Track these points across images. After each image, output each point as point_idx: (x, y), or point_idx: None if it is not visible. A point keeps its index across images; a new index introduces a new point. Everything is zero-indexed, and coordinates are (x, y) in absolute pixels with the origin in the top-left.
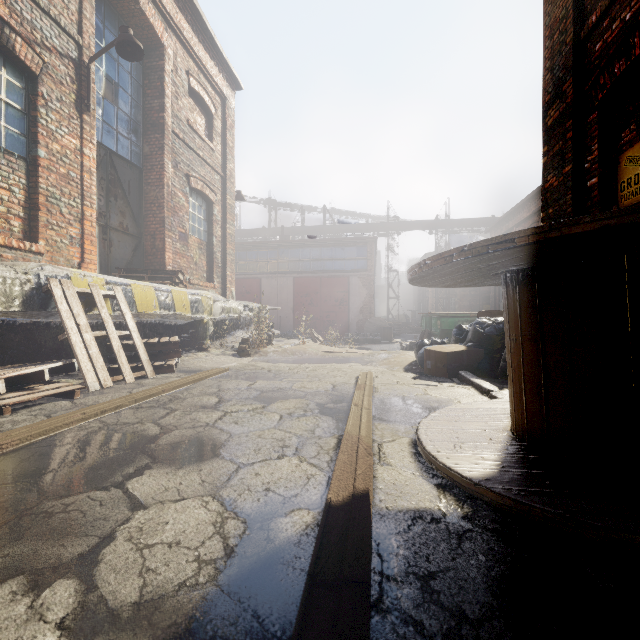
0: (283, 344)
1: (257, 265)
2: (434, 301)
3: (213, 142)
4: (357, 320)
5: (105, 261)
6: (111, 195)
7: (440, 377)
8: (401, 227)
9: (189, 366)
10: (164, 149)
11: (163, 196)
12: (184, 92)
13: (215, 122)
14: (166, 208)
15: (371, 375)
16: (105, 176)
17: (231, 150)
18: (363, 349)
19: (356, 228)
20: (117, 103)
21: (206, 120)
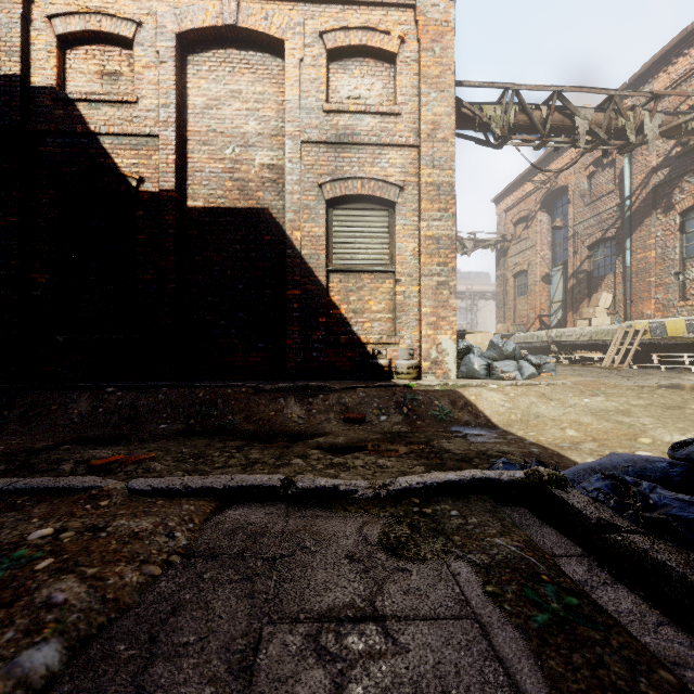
0: None
1: None
2: None
3: None
4: None
5: None
6: None
7: None
8: None
9: (691, 375)
10: None
11: None
12: None
13: None
14: None
15: None
16: None
17: None
18: None
19: None
20: None
21: None
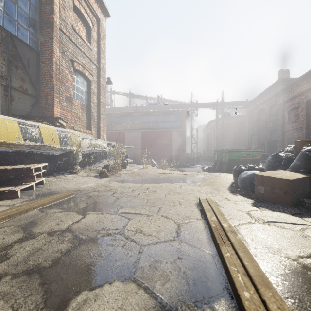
0: (133, 168)
1: (122, 125)
2: (215, 145)
3: (91, 44)
4: (176, 154)
5: (6, 110)
6: (12, 65)
7: (282, 204)
8: (198, 106)
9: (52, 187)
10: (53, 39)
11: (52, 70)
12: (69, 7)
13: (92, 33)
14: (55, 78)
15: (215, 205)
16: (7, 51)
17: (103, 52)
18: (180, 170)
19: (175, 106)
20: (17, 2)
21: (86, 30)
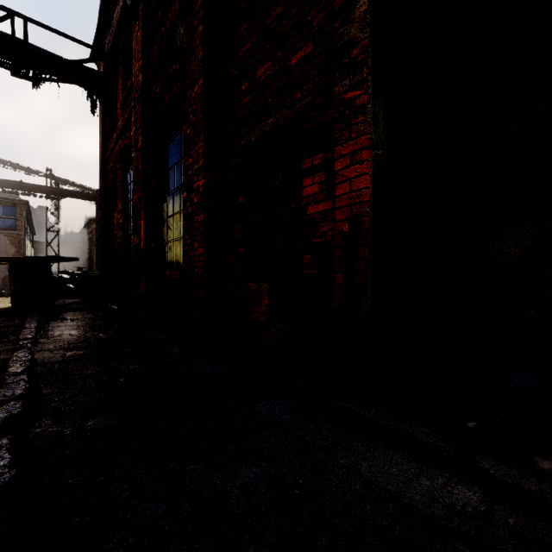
0: None
1: None
2: None
3: None
4: (4, 276)
5: None
6: None
7: None
8: (61, 193)
9: None
10: None
11: None
12: None
13: None
14: None
15: None
16: None
17: None
18: None
19: (6, 184)
20: None
21: None
